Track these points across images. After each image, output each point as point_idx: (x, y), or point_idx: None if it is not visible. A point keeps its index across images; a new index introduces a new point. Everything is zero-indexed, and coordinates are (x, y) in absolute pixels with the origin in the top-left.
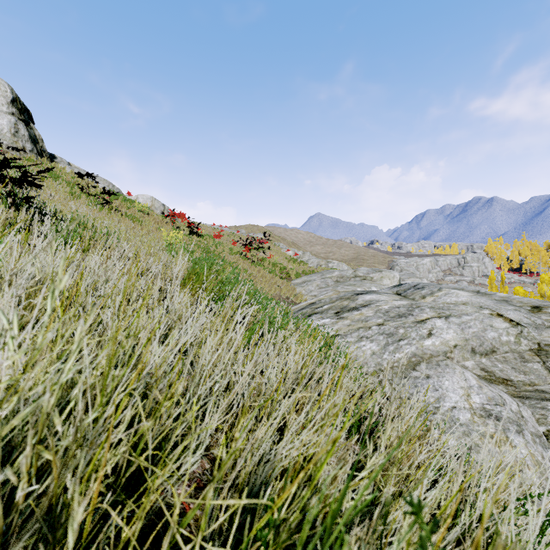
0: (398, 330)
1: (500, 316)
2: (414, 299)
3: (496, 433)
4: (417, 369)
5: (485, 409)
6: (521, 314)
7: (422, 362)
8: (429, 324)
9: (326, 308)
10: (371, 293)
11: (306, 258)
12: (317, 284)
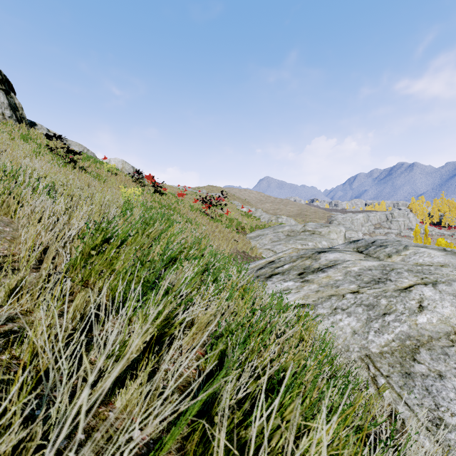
0: (379, 300)
1: None
2: (379, 258)
3: None
4: (419, 360)
5: None
6: None
7: (421, 347)
8: (415, 293)
9: (287, 267)
10: (333, 251)
11: (258, 214)
12: (270, 237)
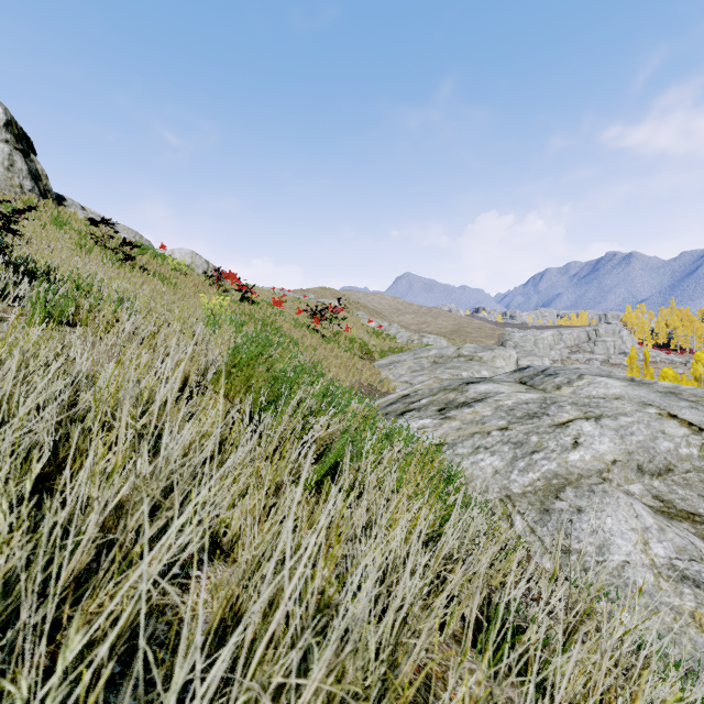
0: (529, 437)
1: (673, 418)
2: (545, 390)
3: (698, 609)
4: (561, 498)
5: (674, 567)
6: (700, 414)
7: (567, 485)
8: (573, 429)
9: (424, 402)
10: (486, 382)
11: (393, 331)
12: (409, 365)
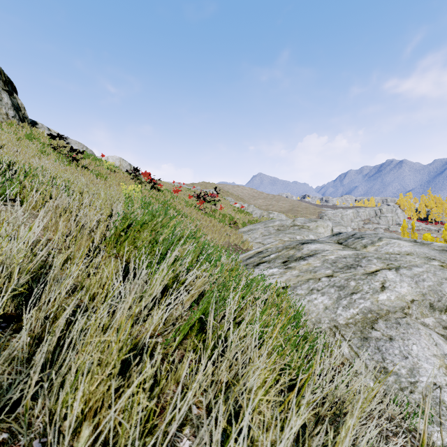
0: (349, 282)
1: None
2: (356, 248)
3: None
4: (376, 328)
5: None
6: None
7: (379, 319)
8: (380, 276)
9: (273, 257)
10: (315, 242)
11: (250, 209)
12: (261, 232)
